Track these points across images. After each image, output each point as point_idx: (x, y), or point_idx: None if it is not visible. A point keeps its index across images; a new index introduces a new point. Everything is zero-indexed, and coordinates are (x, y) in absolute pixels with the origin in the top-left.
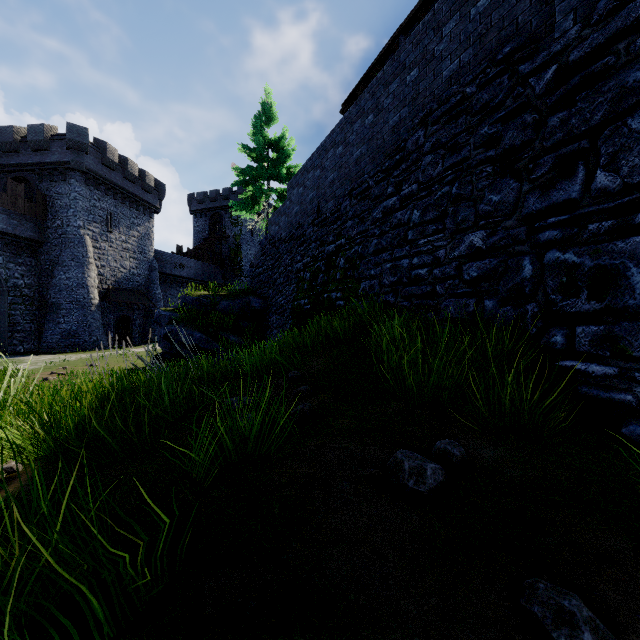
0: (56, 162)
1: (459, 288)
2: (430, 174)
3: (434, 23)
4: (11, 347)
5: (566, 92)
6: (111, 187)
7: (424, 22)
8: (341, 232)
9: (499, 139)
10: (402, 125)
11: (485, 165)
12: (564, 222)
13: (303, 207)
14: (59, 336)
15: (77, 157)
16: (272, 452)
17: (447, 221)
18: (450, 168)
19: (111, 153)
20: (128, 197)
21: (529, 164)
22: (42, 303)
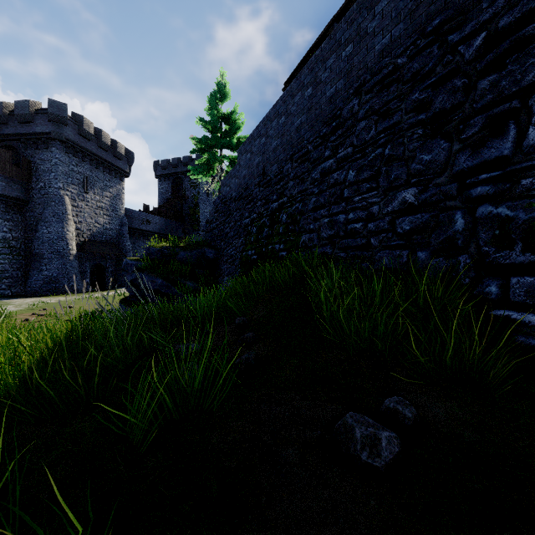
0: (39, 133)
1: (392, 240)
2: (364, 138)
3: (367, 3)
4: (0, 291)
5: (496, 56)
6: (87, 154)
7: (358, 3)
8: (283, 191)
9: (429, 103)
10: (338, 96)
11: (416, 128)
12: (496, 178)
13: (250, 170)
14: (42, 282)
15: (57, 128)
16: (215, 408)
17: (380, 180)
18: (383, 132)
19: (87, 125)
20: (102, 163)
21: (459, 125)
22: (27, 253)
